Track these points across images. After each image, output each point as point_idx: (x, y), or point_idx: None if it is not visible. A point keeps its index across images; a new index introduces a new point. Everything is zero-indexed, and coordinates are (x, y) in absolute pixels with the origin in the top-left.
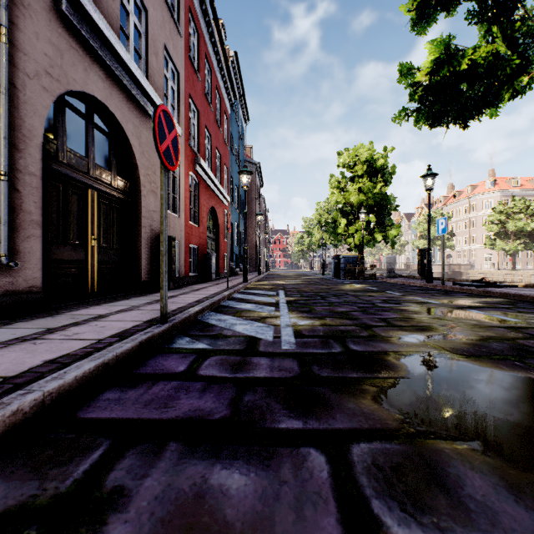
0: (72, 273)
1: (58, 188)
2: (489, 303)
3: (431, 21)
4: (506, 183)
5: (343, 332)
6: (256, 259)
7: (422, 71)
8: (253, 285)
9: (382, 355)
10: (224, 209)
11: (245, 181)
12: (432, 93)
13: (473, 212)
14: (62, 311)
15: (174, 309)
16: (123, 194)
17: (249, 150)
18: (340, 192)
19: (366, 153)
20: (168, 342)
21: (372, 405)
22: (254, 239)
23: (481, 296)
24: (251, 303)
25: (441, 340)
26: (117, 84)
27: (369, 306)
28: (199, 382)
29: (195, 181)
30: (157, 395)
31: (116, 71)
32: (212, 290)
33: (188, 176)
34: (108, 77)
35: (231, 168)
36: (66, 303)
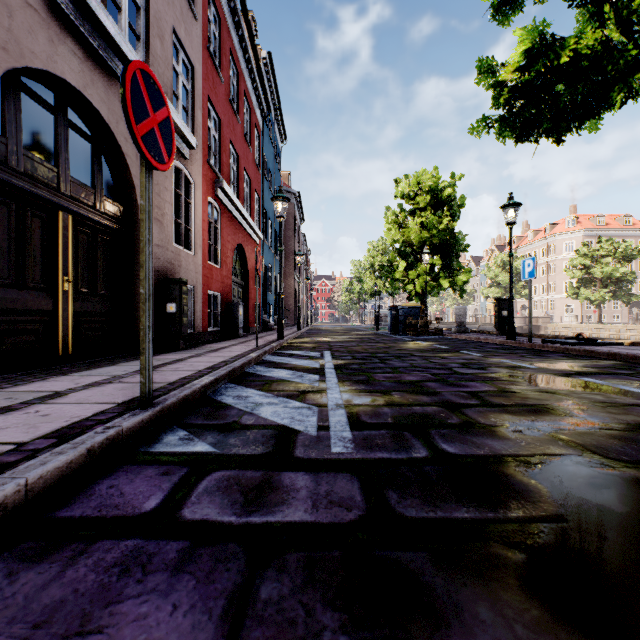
0: (32, 328)
1: (9, 207)
2: (600, 367)
3: (517, 8)
4: (589, 221)
5: (422, 417)
6: (295, 311)
7: (510, 65)
8: (290, 343)
9: (496, 464)
10: (254, 247)
11: (281, 210)
12: (522, 95)
13: (552, 255)
14: (1, 386)
15: (173, 382)
16: (112, 221)
17: (287, 177)
18: (398, 228)
19: (430, 181)
20: (148, 440)
21: (528, 610)
22: (293, 285)
23: (583, 357)
24: (287, 369)
25: (573, 430)
26: (102, 69)
27: (446, 373)
28: (176, 541)
29: (216, 210)
30: (77, 585)
31: (100, 49)
32: (235, 351)
33: (207, 203)
34: (88, 56)
35: (264, 196)
36: (20, 371)
